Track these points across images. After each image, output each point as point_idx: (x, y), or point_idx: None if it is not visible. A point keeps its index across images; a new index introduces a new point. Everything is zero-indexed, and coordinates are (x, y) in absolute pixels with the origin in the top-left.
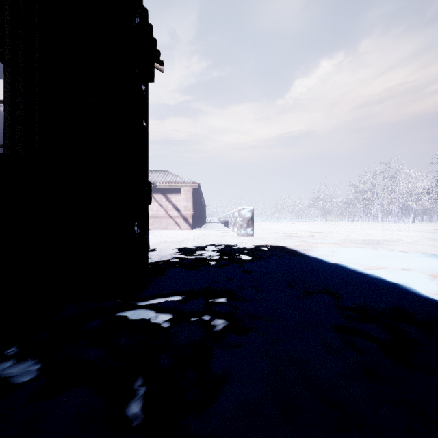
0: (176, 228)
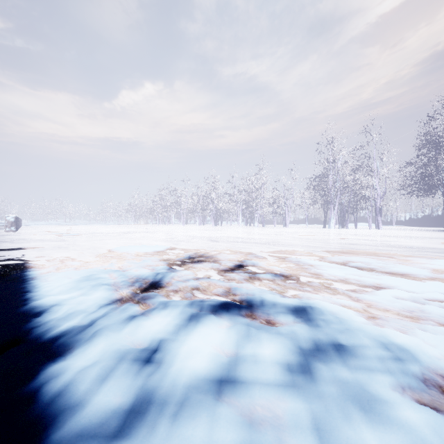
0: None
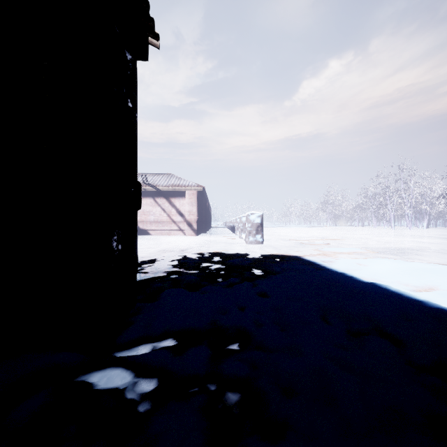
0: (180, 234)
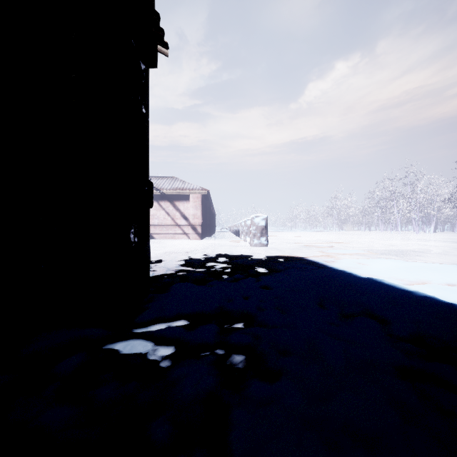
0: (184, 237)
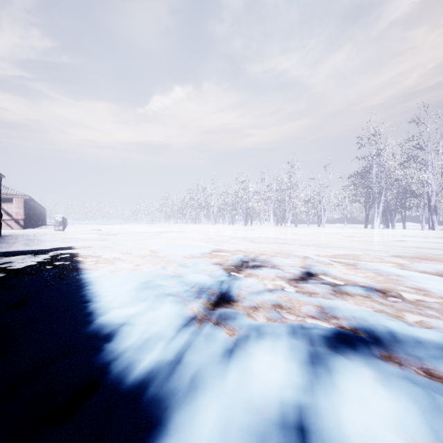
0: (8, 228)
